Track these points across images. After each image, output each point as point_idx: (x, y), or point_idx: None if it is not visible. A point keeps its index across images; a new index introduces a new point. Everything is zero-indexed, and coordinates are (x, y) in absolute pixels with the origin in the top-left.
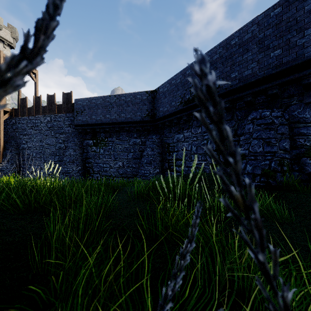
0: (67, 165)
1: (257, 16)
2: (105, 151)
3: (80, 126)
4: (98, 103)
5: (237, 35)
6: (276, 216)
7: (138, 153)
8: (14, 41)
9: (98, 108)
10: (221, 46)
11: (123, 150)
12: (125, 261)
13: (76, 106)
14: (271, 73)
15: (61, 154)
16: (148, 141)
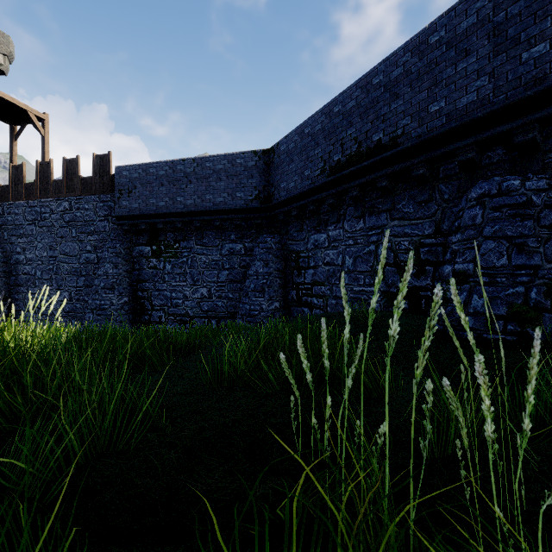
0: (101, 295)
1: None
2: (174, 268)
3: (126, 218)
4: (162, 174)
5: (444, 22)
6: None
7: (238, 271)
8: (6, 60)
9: (161, 184)
10: (409, 50)
11: (209, 265)
12: None
13: (119, 181)
14: (523, 96)
15: (90, 273)
16: (258, 247)
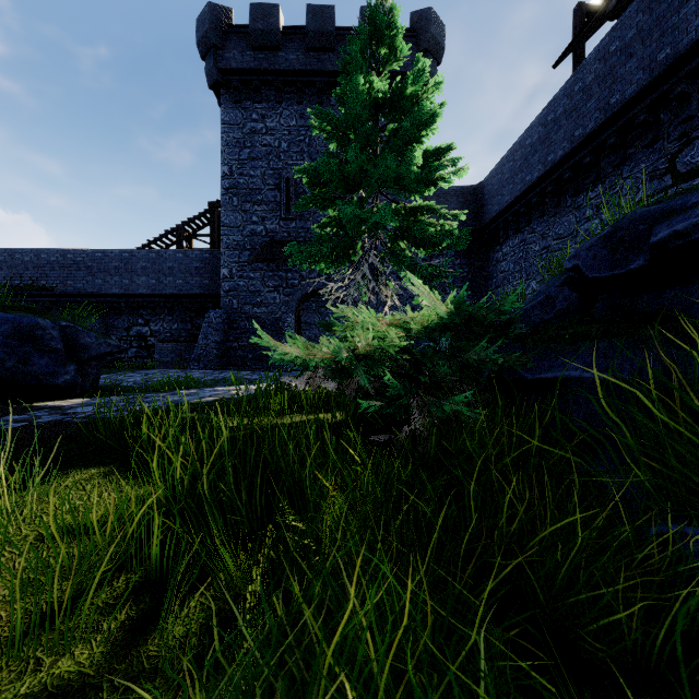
0: None
1: (87, 250)
2: None
3: None
4: None
5: (73, 253)
6: None
7: None
8: None
9: None
10: (58, 253)
11: None
12: None
13: None
14: (96, 294)
15: None
16: None
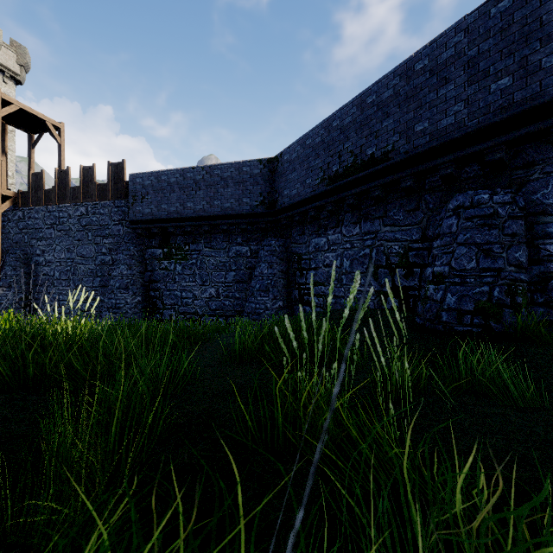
0: (116, 295)
1: (466, 16)
2: (184, 269)
3: (139, 222)
4: (173, 181)
5: (428, 52)
6: (511, 394)
7: (244, 272)
8: (23, 70)
9: (172, 191)
10: (398, 75)
11: (217, 266)
12: (190, 538)
13: (132, 187)
14: (492, 122)
15: (105, 274)
16: (263, 250)
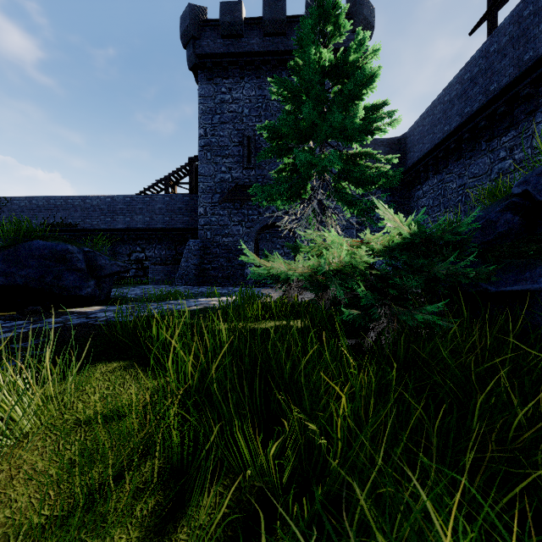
0: None
1: (101, 196)
2: None
3: None
4: None
5: (90, 199)
6: None
7: None
8: None
9: None
10: (80, 199)
11: None
12: None
13: None
14: (106, 228)
15: None
16: None
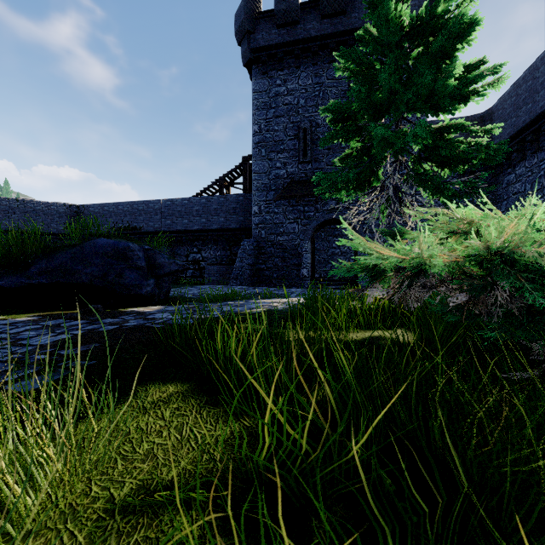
0: None
1: (161, 200)
2: None
3: None
4: None
5: (152, 203)
6: None
7: None
8: None
9: None
10: (144, 204)
11: None
12: None
13: None
14: (166, 231)
15: None
16: None
